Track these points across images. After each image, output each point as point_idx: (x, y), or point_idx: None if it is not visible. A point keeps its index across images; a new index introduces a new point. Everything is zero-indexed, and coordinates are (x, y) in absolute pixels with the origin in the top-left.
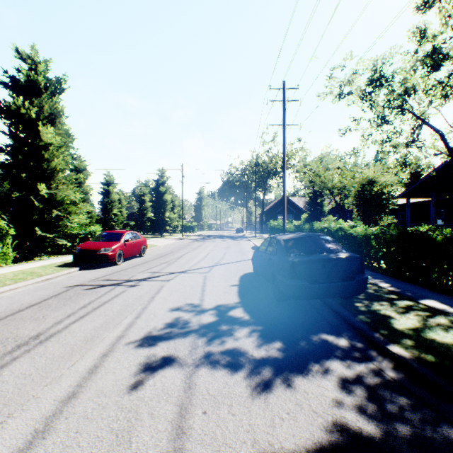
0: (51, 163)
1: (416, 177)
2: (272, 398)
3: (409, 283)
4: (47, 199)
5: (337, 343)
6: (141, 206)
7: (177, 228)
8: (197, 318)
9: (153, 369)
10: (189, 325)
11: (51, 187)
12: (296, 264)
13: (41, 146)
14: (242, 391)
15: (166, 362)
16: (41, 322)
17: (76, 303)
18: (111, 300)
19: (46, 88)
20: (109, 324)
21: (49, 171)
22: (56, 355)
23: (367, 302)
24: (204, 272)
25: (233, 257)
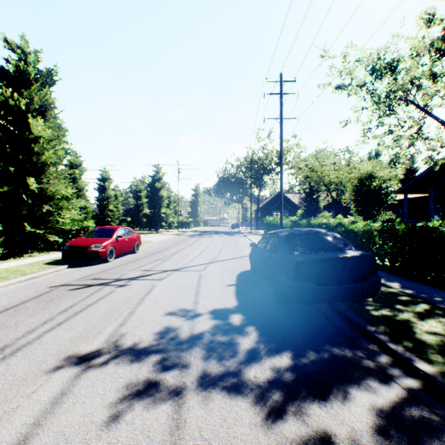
0: (41, 156)
1: (412, 173)
2: (285, 444)
3: (419, 282)
4: (37, 193)
5: (355, 359)
6: (138, 202)
7: (173, 224)
8: (190, 325)
9: (133, 397)
10: (180, 334)
11: (42, 181)
12: (302, 263)
13: (31, 139)
14: (245, 433)
15: (150, 386)
16: (11, 330)
17: (56, 306)
18: (96, 303)
19: (36, 80)
20: (89, 333)
21: (39, 165)
22: (18, 377)
23: (379, 305)
24: (199, 269)
25: (230, 253)
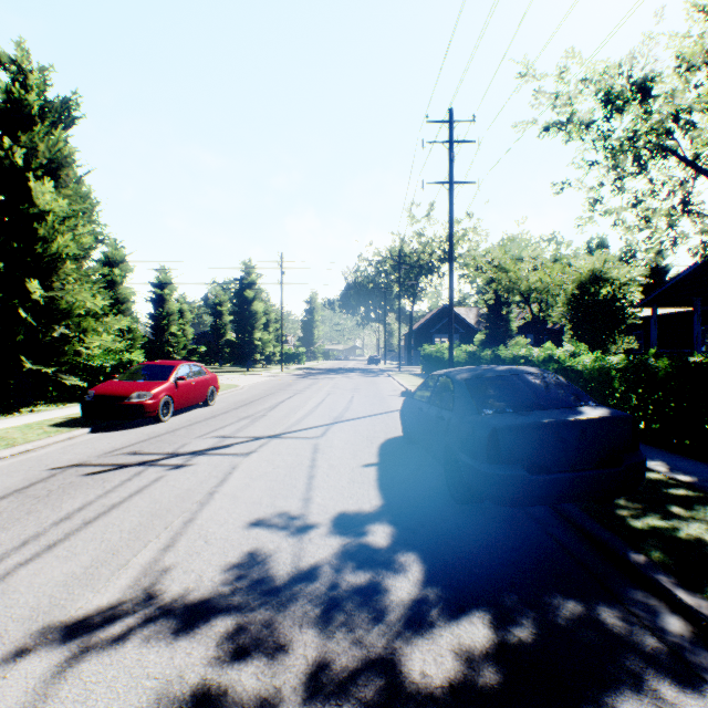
0: (51, 244)
1: (660, 274)
2: None
3: (698, 461)
4: (44, 306)
5: (618, 627)
6: (217, 321)
7: (273, 356)
8: (294, 548)
9: None
10: (276, 569)
11: (52, 286)
12: (502, 432)
13: (33, 216)
14: None
15: (206, 701)
16: None
17: (53, 508)
18: (127, 501)
19: (42, 116)
20: (101, 567)
21: (47, 259)
22: None
23: (641, 508)
24: (314, 436)
25: (366, 406)
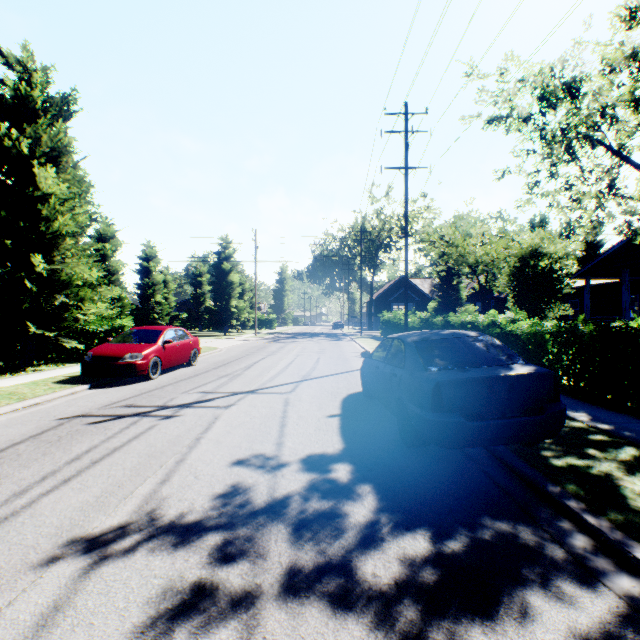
0: (52, 223)
1: (594, 248)
2: None
3: (617, 412)
4: (47, 278)
5: (533, 541)
6: (197, 291)
7: (248, 322)
8: (269, 482)
9: (172, 614)
10: (254, 498)
11: (53, 260)
12: (444, 386)
13: (37, 198)
14: None
15: (203, 593)
16: None
17: (64, 450)
18: (126, 445)
19: (45, 110)
20: (110, 497)
21: (49, 236)
22: None
23: (563, 450)
24: (285, 391)
25: (331, 366)
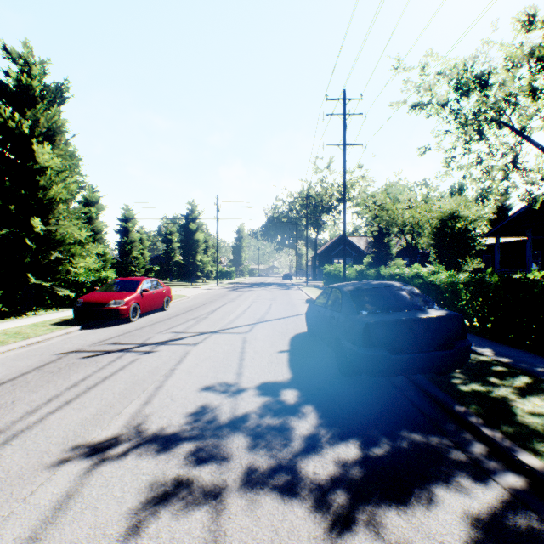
0: (48, 191)
1: (504, 211)
2: None
3: (517, 348)
4: (44, 237)
5: (441, 448)
6: (168, 247)
7: (211, 274)
8: (231, 403)
9: (158, 501)
10: (220, 416)
11: (49, 222)
12: (372, 326)
13: (36, 170)
14: None
15: (181, 486)
16: (7, 411)
17: (64, 379)
18: (114, 374)
19: (42, 97)
20: (104, 415)
21: (46, 202)
22: (12, 473)
23: (469, 378)
24: (243, 332)
25: (281, 311)
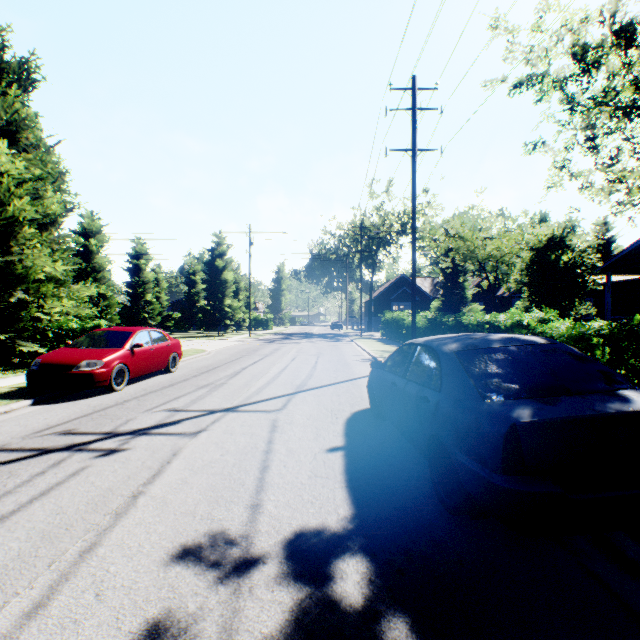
0: (7, 207)
1: (605, 245)
2: None
3: None
4: None
5: None
6: (191, 290)
7: (243, 322)
8: (224, 610)
9: None
10: None
11: (11, 251)
12: (525, 431)
13: None
14: None
15: None
16: None
17: None
18: (21, 510)
19: None
20: None
21: (2, 222)
22: None
23: None
24: (273, 409)
25: (330, 373)
